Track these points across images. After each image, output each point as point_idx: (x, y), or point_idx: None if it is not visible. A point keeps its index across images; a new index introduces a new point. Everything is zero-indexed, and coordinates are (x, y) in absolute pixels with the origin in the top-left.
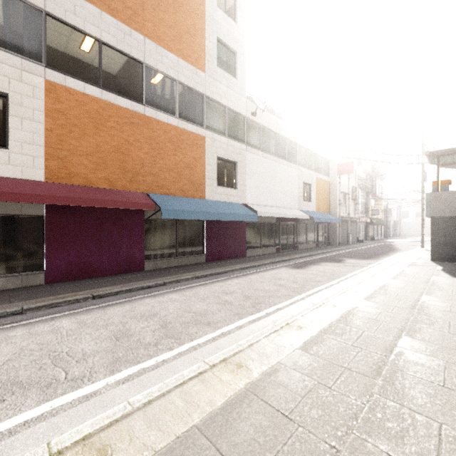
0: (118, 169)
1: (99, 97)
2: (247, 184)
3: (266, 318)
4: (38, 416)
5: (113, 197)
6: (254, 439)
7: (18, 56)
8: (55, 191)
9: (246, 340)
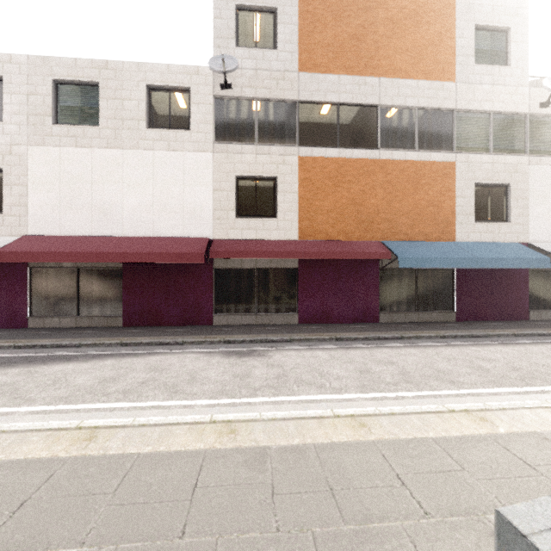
0: (354, 220)
1: (337, 156)
2: (531, 213)
3: (539, 395)
4: (320, 400)
5: (350, 249)
6: (486, 463)
7: (282, 146)
8: (305, 247)
9: (498, 404)
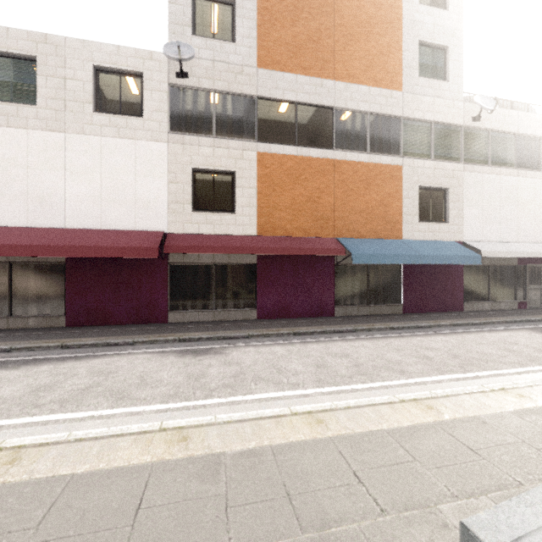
0: (310, 217)
1: (295, 154)
2: (465, 215)
3: (475, 380)
4: (277, 397)
5: (307, 245)
6: (435, 452)
7: (241, 140)
8: (264, 243)
9: (442, 391)
